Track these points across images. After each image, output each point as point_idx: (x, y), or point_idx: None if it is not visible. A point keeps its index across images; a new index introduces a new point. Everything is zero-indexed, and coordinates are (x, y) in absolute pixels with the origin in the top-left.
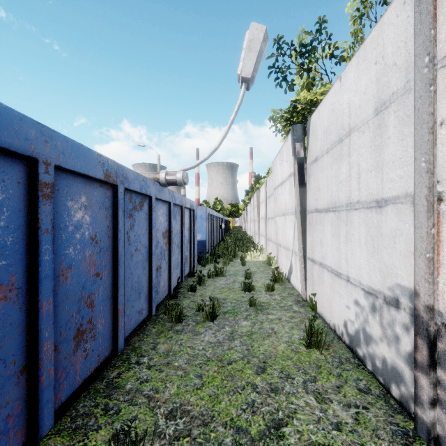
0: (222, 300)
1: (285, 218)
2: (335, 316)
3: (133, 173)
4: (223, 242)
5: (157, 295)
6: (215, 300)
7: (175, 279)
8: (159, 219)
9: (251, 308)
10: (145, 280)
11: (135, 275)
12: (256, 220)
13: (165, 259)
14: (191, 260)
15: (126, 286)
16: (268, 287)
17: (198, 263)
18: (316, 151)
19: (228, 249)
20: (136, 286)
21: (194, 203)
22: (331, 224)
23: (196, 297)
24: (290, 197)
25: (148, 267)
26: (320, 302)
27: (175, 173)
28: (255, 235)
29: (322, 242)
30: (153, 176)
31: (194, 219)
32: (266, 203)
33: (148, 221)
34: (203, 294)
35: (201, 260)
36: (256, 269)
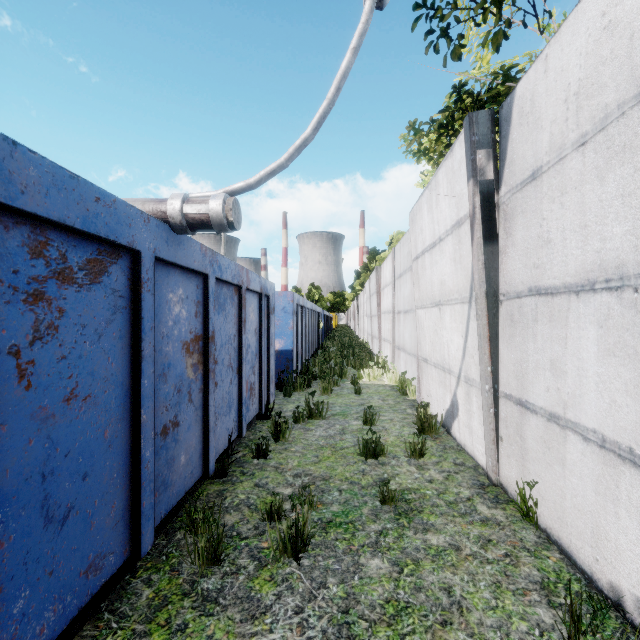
0: (321, 481)
1: (440, 311)
2: (621, 567)
3: (42, 166)
4: (322, 352)
5: (164, 492)
6: (306, 483)
7: (224, 437)
8: (171, 310)
9: (385, 508)
10: (118, 471)
11: (65, 473)
12: (374, 316)
13: (193, 401)
14: (262, 389)
15: (9, 523)
16: (413, 449)
17: (280, 390)
18: (536, 156)
19: (330, 361)
20: (73, 503)
21: (269, 284)
22: (600, 324)
23: (266, 472)
24: (455, 269)
25: (127, 436)
26: (550, 507)
27: (208, 198)
28: (372, 340)
29: (559, 367)
30: (153, 207)
31: (269, 314)
32: (394, 287)
33: (127, 315)
34: (282, 464)
35: (284, 386)
36: (381, 402)
